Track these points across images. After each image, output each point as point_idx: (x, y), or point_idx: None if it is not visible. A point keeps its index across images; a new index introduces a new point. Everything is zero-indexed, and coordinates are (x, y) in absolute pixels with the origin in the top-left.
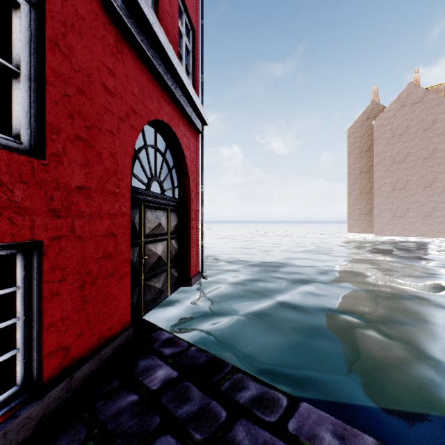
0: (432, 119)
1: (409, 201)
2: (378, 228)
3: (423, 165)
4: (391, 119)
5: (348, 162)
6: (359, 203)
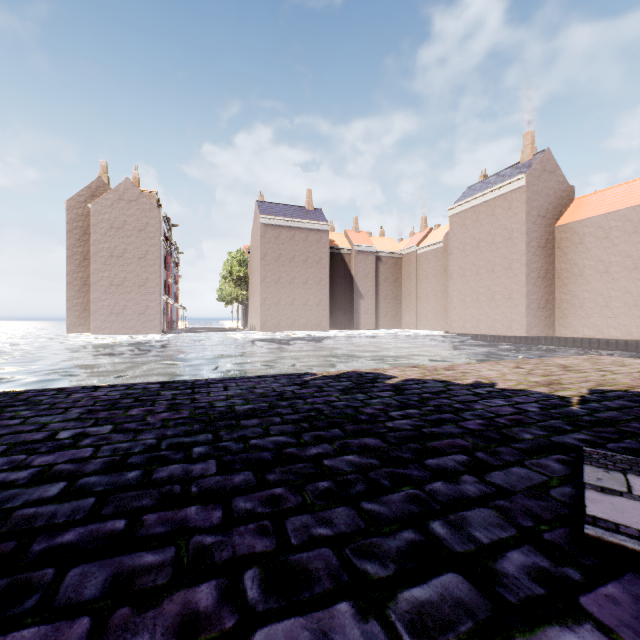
0: (146, 222)
1: (127, 299)
2: (96, 326)
3: (139, 264)
4: (110, 209)
5: (68, 242)
6: (83, 296)
